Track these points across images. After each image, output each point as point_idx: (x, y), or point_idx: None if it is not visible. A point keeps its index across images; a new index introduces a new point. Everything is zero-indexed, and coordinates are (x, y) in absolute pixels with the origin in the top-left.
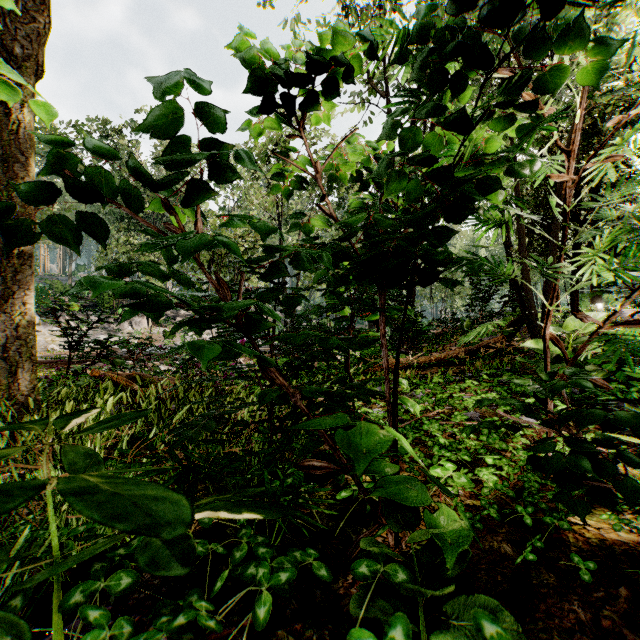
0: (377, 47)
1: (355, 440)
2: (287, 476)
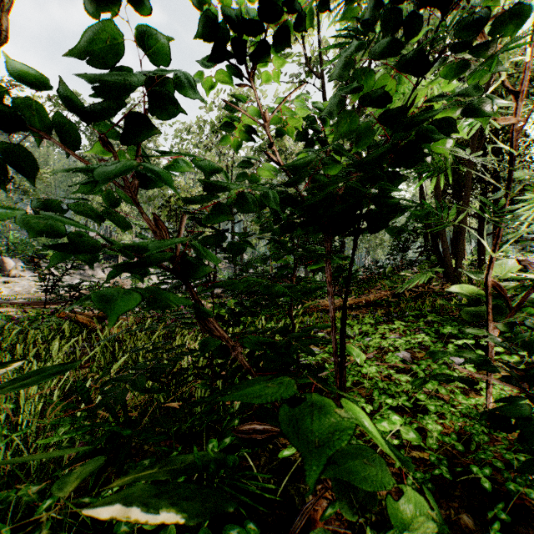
0: None
1: (305, 429)
2: (225, 434)
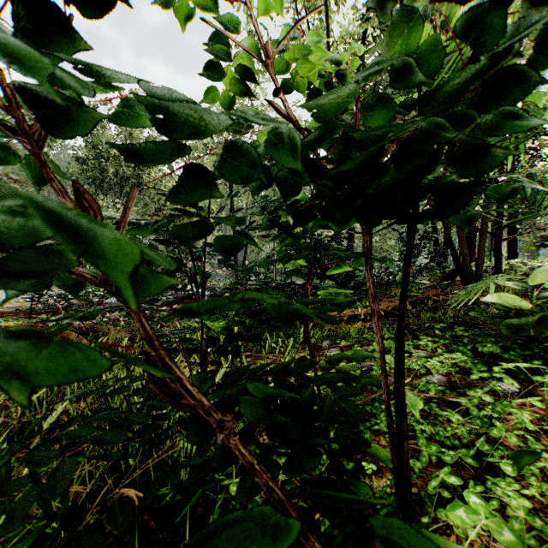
0: None
1: None
2: None
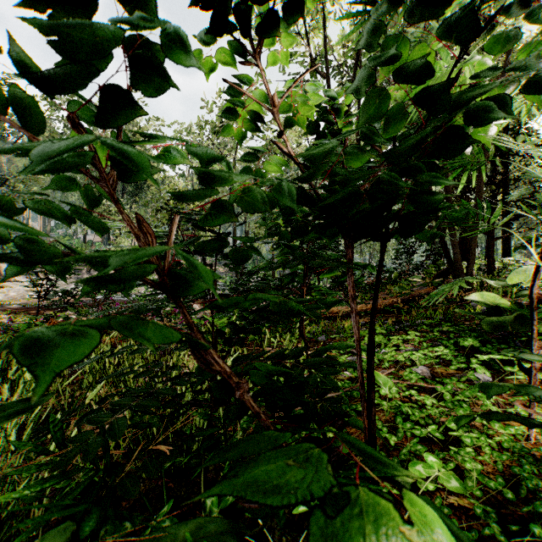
0: None
1: None
2: None
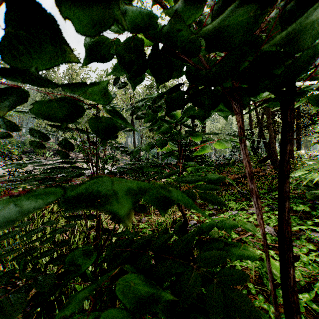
0: None
1: None
2: None
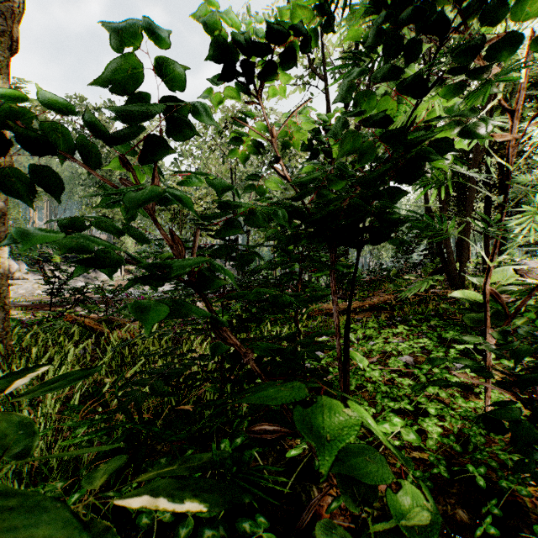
0: (325, 8)
1: (313, 428)
2: (236, 435)
